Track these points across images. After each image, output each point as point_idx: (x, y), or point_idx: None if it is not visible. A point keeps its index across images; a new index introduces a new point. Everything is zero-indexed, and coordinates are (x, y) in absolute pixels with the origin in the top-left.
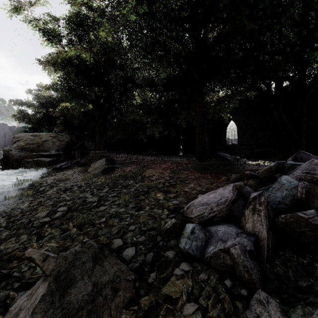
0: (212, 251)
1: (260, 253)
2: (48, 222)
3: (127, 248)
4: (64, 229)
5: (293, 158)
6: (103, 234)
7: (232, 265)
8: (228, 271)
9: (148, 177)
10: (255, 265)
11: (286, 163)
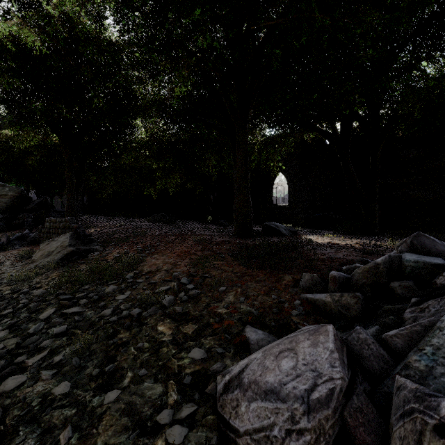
0: None
1: None
2: None
3: None
4: None
5: (408, 246)
6: None
7: None
8: None
9: (147, 274)
10: None
11: (407, 259)
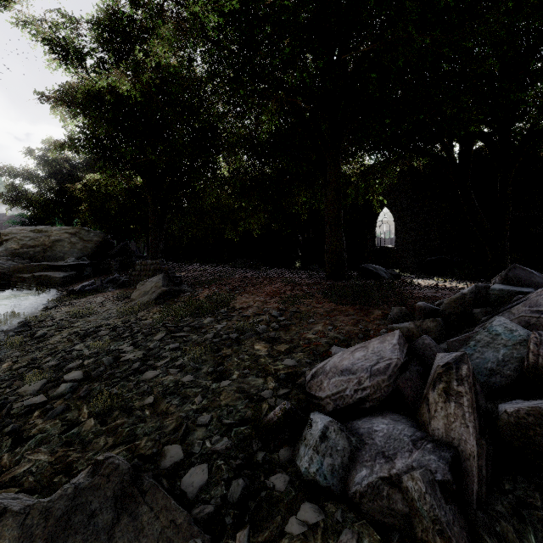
0: (365, 480)
1: (463, 486)
2: (42, 405)
3: (191, 468)
4: (70, 420)
5: (502, 279)
6: (146, 433)
7: (407, 513)
8: (398, 525)
9: (239, 309)
10: (456, 514)
11: (492, 288)
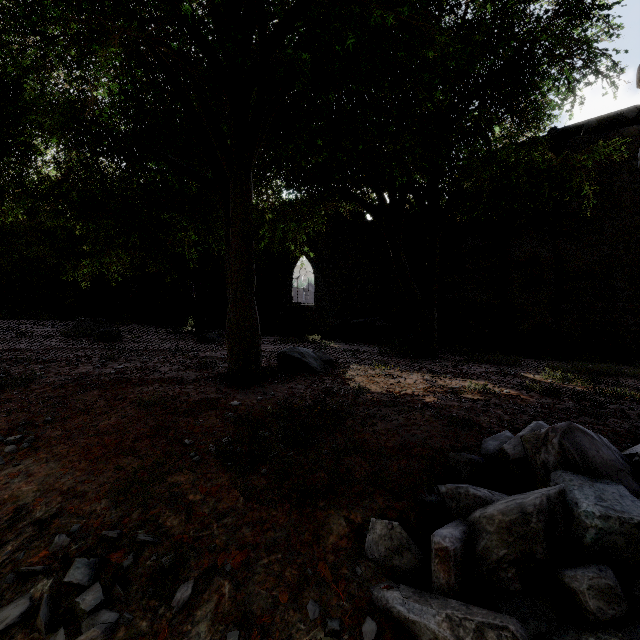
0: None
1: None
2: None
3: None
4: None
5: (556, 452)
6: None
7: None
8: None
9: None
10: None
11: (587, 509)
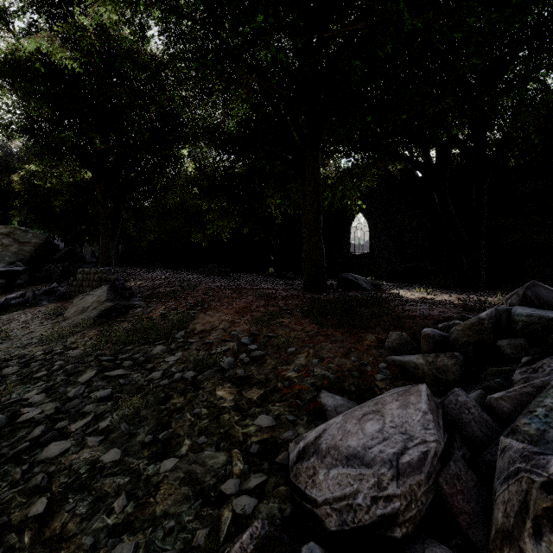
0: None
1: None
2: None
3: None
4: None
5: (520, 299)
6: None
7: None
8: None
9: (200, 333)
10: None
11: (518, 313)
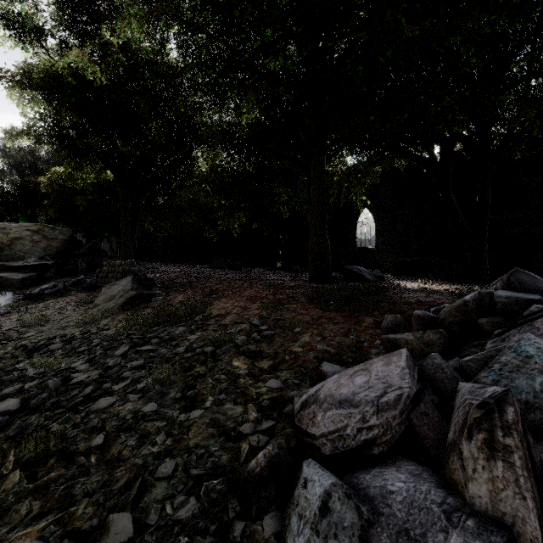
0: None
1: None
2: None
3: None
4: None
5: (504, 284)
6: (88, 493)
7: None
8: None
9: (216, 317)
10: None
11: (498, 295)
